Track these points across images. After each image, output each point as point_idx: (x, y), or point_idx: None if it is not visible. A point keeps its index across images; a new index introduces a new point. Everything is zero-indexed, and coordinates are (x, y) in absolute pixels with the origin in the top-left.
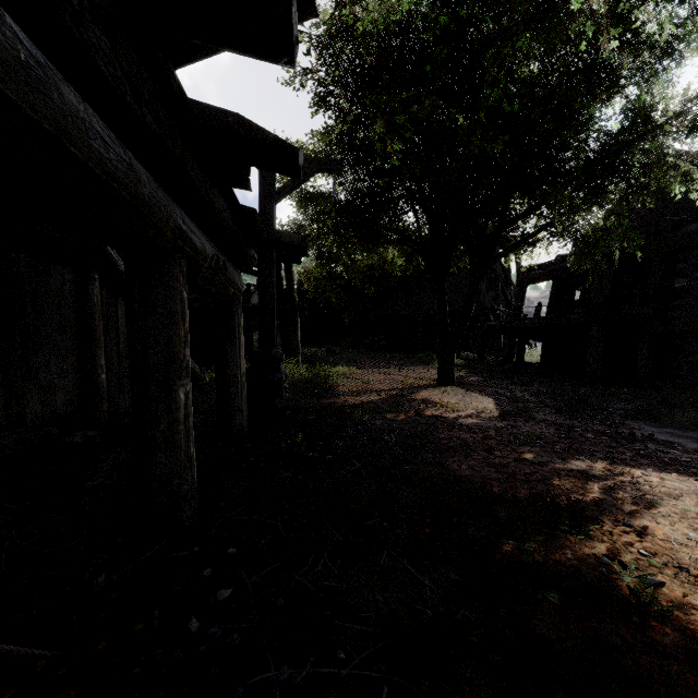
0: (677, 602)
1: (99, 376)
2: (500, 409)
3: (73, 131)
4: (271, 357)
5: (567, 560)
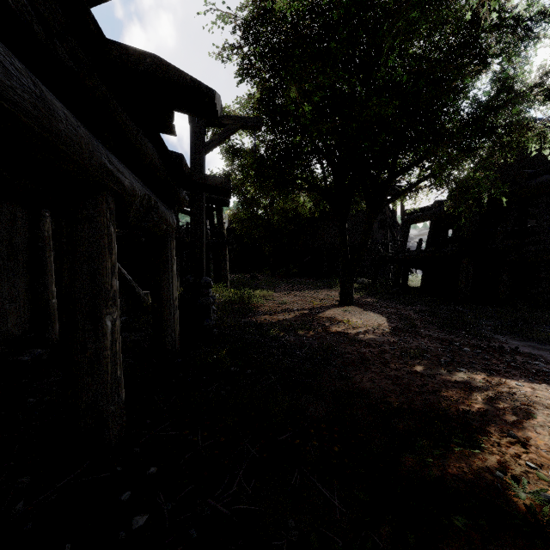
0: None
1: (50, 301)
2: (391, 326)
3: None
4: (200, 283)
5: (464, 474)
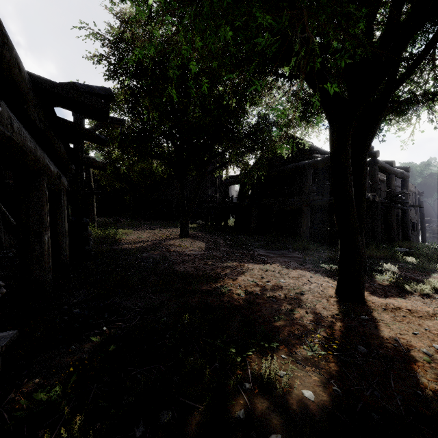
0: (233, 292)
1: None
2: (206, 247)
3: (25, 142)
4: (82, 222)
5: (207, 288)
